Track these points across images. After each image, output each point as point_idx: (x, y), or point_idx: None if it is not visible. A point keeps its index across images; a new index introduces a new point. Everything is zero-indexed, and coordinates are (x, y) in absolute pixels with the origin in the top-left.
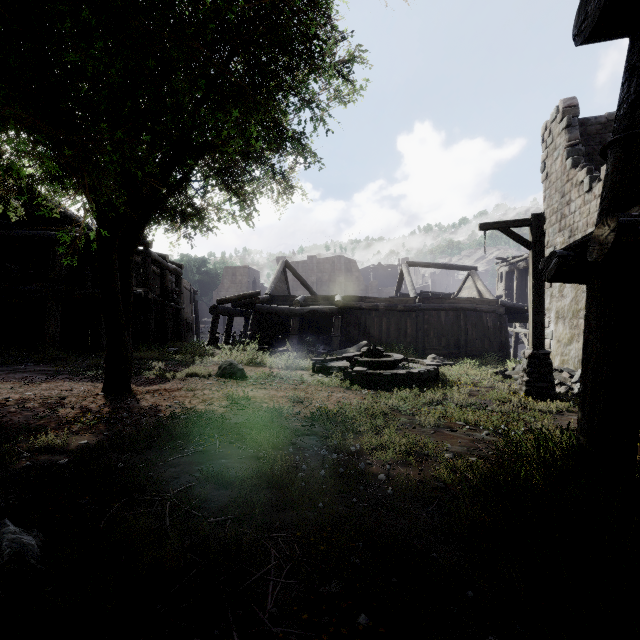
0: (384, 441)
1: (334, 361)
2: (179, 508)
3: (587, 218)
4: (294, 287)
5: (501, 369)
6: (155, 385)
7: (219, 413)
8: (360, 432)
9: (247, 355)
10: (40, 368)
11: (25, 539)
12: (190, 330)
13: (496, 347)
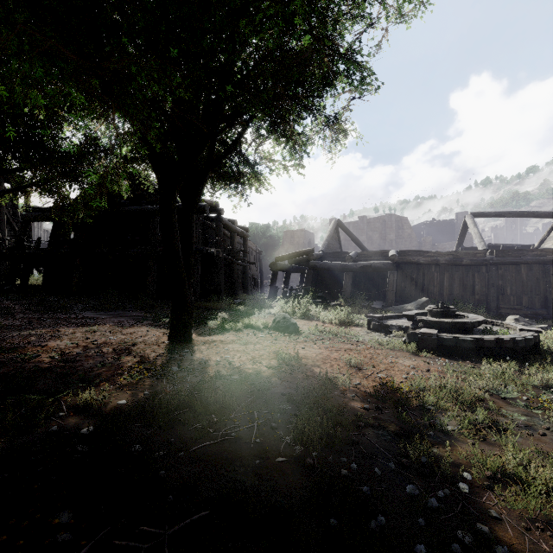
0: (509, 466)
1: (392, 318)
2: None
3: None
4: (345, 246)
5: None
6: (214, 335)
7: (266, 376)
8: (453, 433)
9: (301, 308)
10: (135, 314)
11: None
12: (256, 284)
13: None
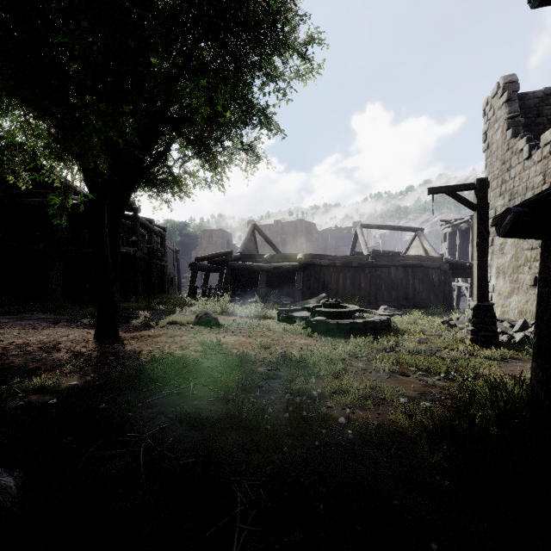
0: (343, 385)
1: (297, 311)
2: (153, 449)
3: (526, 182)
4: (262, 247)
5: (446, 319)
6: (140, 332)
7: (194, 357)
8: (321, 376)
9: (221, 306)
10: (44, 316)
11: (4, 481)
12: (173, 284)
13: (441, 299)
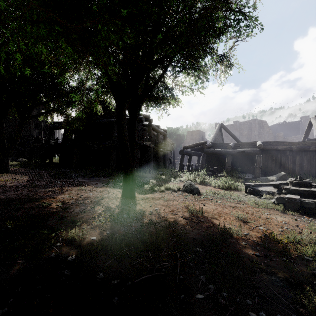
0: None
1: (261, 186)
2: None
3: None
4: (225, 139)
5: None
6: (148, 194)
7: (182, 224)
8: None
9: (199, 178)
10: (104, 179)
11: None
12: (170, 162)
13: None
